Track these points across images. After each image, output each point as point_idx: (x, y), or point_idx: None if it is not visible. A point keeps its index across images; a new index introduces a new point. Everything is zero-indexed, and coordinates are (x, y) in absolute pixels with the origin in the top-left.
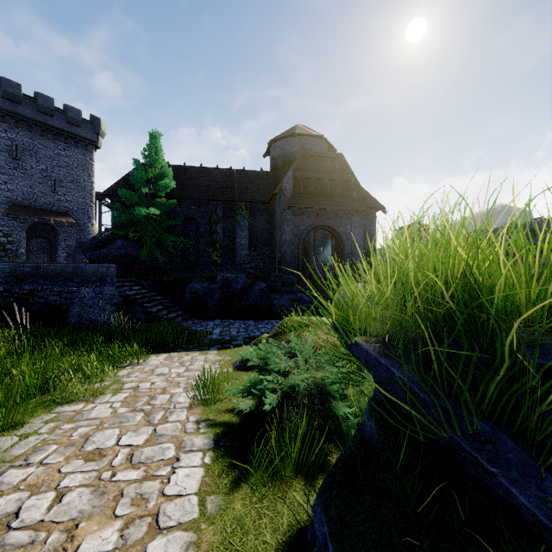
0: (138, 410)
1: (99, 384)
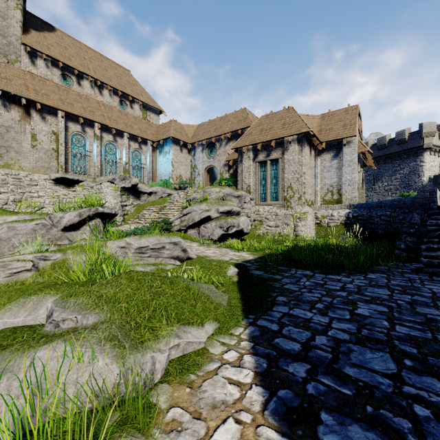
0: None
1: (214, 246)
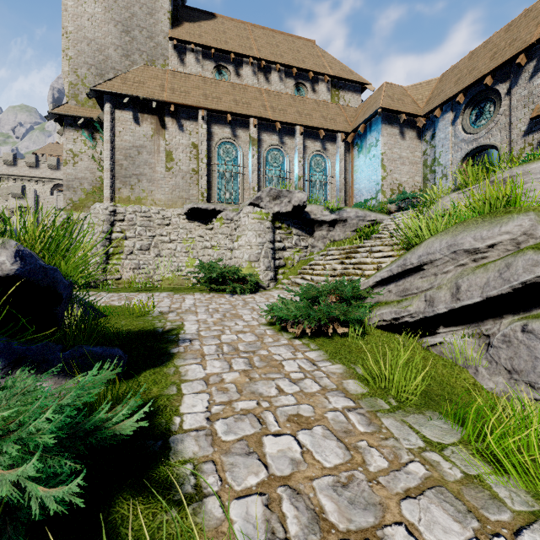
0: (360, 537)
1: None
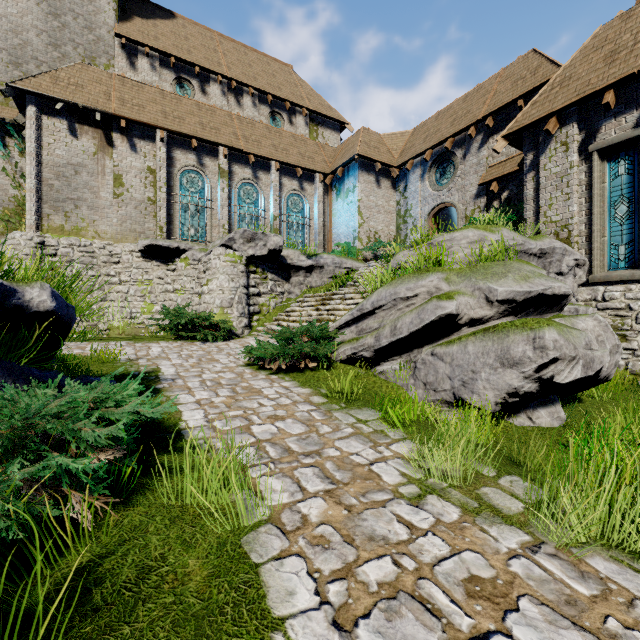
0: (310, 453)
1: (509, 498)
